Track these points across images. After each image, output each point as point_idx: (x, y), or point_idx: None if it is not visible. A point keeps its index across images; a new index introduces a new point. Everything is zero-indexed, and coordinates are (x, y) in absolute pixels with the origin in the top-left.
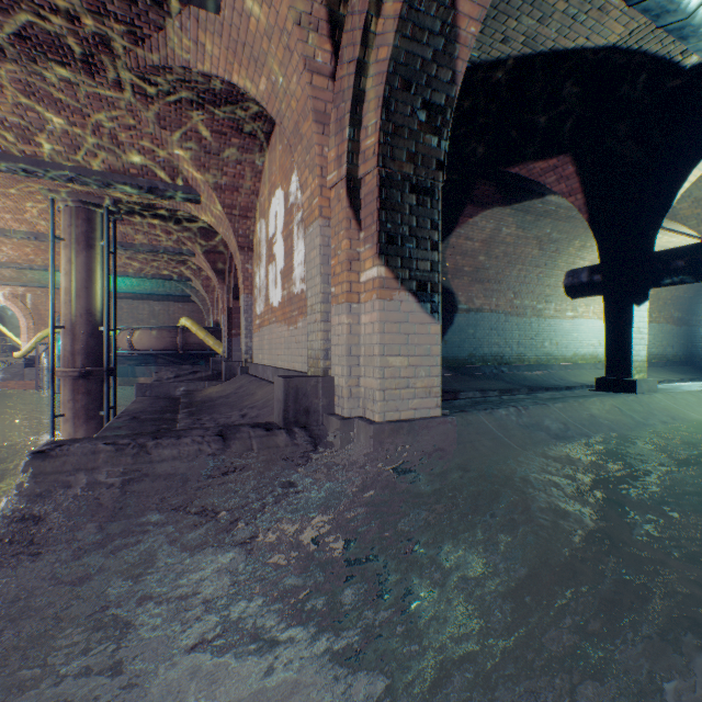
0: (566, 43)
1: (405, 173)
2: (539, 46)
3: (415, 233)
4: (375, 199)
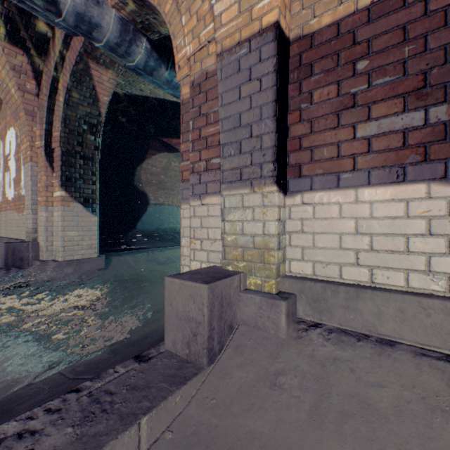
0: (169, 98)
1: (77, 150)
2: (158, 96)
3: (83, 177)
4: (60, 160)
